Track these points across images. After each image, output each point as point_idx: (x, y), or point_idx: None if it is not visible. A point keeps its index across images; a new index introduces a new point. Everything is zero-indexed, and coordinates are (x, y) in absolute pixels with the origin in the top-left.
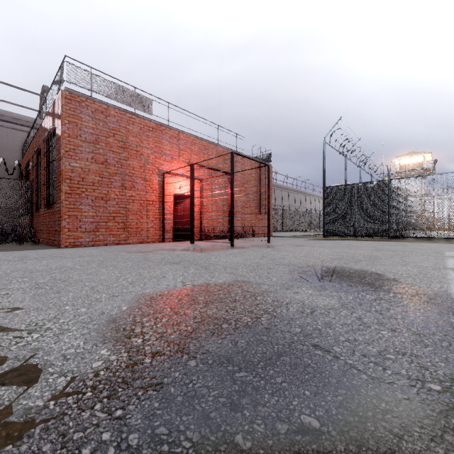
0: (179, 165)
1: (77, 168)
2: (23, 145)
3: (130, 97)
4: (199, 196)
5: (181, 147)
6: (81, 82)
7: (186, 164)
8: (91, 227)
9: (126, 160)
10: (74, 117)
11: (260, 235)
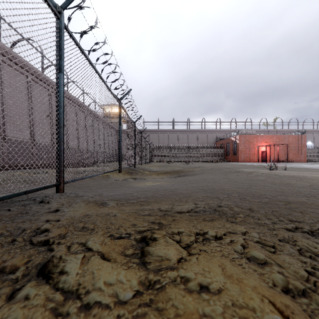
0: (263, 143)
1: (241, 148)
2: (216, 138)
3: (250, 131)
4: (269, 151)
5: (263, 138)
6: (241, 132)
7: (265, 143)
8: (243, 159)
9: (249, 145)
10: (240, 139)
11: (298, 162)
